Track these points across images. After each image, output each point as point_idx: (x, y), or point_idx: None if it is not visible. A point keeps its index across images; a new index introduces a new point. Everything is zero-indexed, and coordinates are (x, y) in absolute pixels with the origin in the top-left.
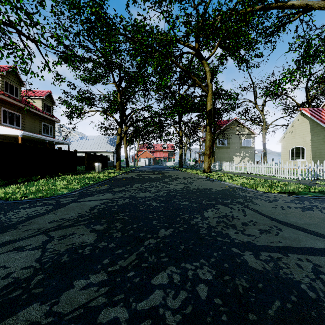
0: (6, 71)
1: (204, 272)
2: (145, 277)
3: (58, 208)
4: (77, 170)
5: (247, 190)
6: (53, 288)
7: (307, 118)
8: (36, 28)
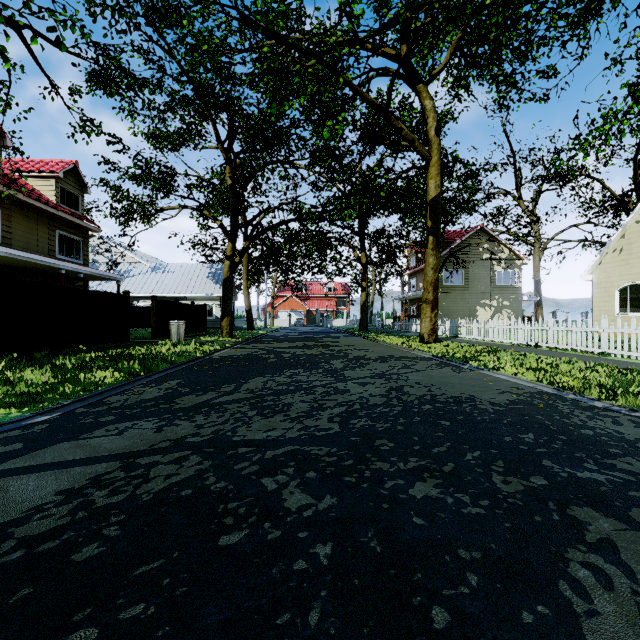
0: None
1: None
2: None
3: None
4: (133, 338)
5: (594, 407)
6: None
7: None
8: None
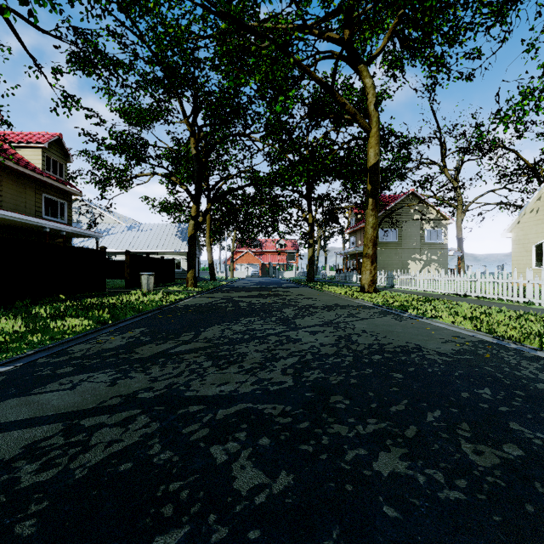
0: None
1: None
2: None
3: None
4: (109, 288)
5: (539, 357)
6: None
7: None
8: None
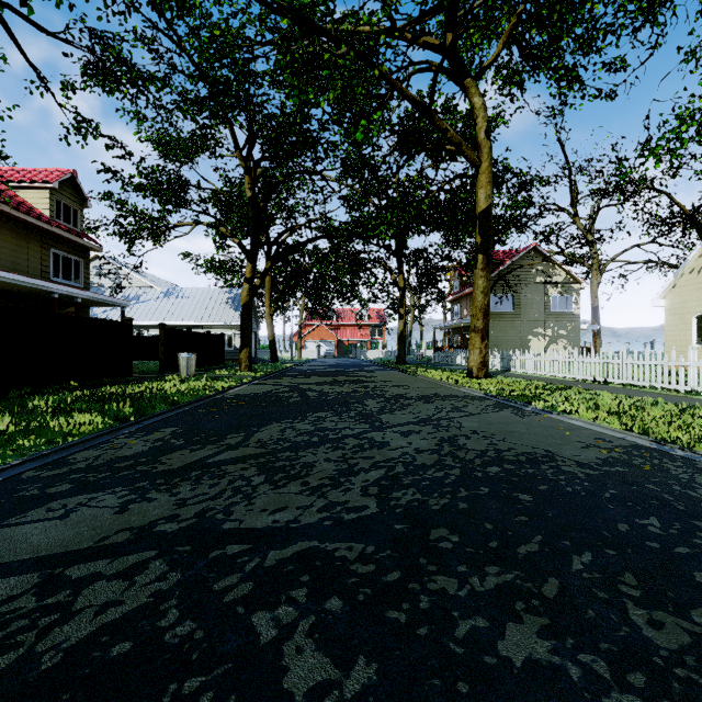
0: None
1: None
2: None
3: None
4: (138, 372)
5: None
6: None
7: None
8: None
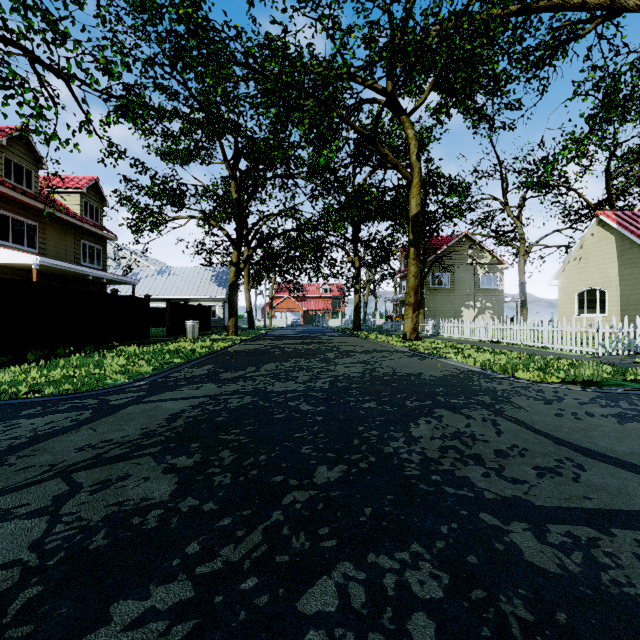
0: (6, 136)
1: (424, 580)
2: (284, 593)
3: (102, 416)
4: (150, 336)
5: (496, 377)
6: (59, 625)
7: (611, 230)
8: (65, 48)
